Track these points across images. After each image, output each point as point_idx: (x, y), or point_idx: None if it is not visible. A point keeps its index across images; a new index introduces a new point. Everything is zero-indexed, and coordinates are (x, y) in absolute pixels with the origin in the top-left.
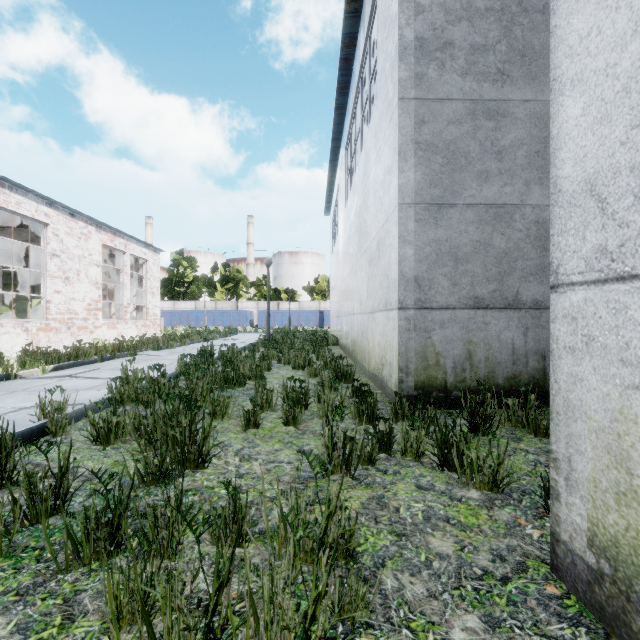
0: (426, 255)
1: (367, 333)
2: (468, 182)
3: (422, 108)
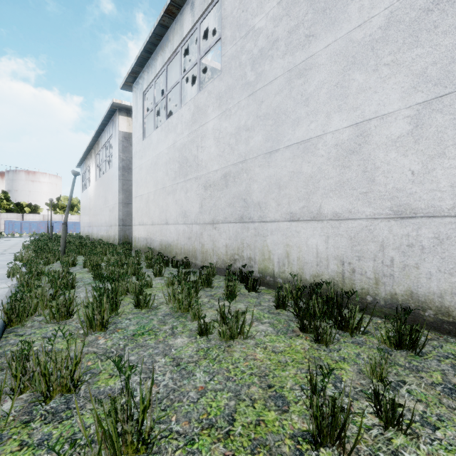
0: (125, 214)
1: (109, 232)
2: None
3: (124, 182)
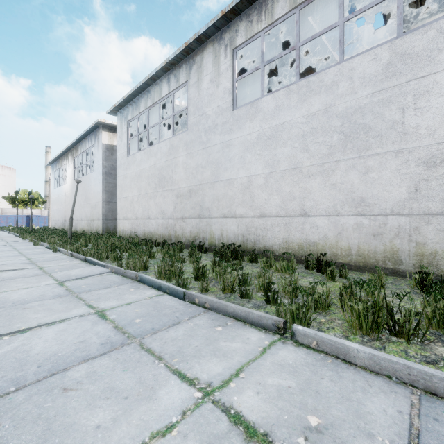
0: (107, 210)
1: (90, 225)
2: (115, 198)
3: (106, 184)
